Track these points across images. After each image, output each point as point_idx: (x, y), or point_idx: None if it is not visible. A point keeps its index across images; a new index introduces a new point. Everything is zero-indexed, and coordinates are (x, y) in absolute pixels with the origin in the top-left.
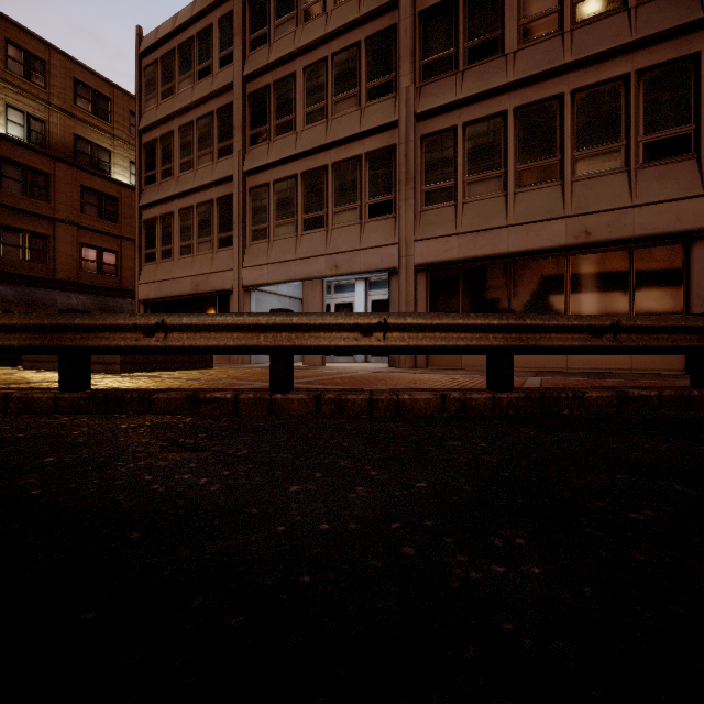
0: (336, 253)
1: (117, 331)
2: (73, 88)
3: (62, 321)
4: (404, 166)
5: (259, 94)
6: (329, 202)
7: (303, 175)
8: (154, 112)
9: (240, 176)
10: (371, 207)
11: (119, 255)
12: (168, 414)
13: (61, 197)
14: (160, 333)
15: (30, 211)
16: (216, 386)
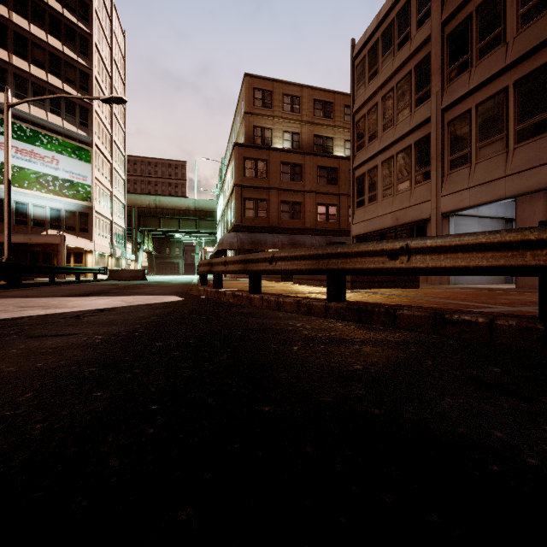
0: None
1: (366, 256)
2: (313, 106)
3: (329, 251)
4: None
5: (458, 29)
6: None
7: (515, 84)
8: (363, 95)
9: (437, 115)
10: None
11: (338, 207)
12: (412, 329)
13: (307, 177)
14: (402, 256)
15: (293, 190)
16: (449, 306)
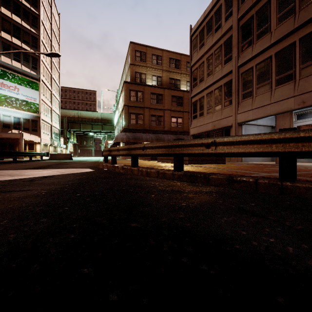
0: (302, 94)
1: (194, 146)
2: (169, 61)
3: (174, 143)
4: None
5: (246, 23)
6: (296, 64)
7: (275, 54)
8: (196, 57)
9: (235, 69)
10: None
11: (183, 119)
12: (217, 185)
13: (165, 101)
14: (212, 147)
15: (157, 108)
16: (237, 173)
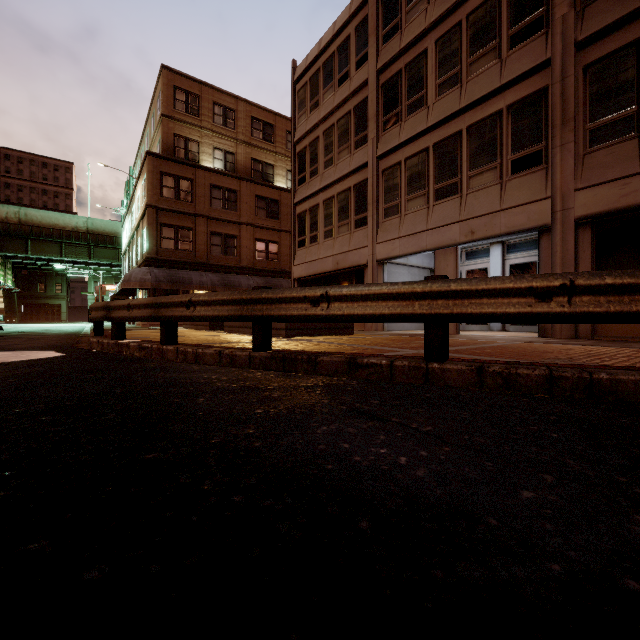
0: (471, 218)
1: (291, 302)
2: (250, 124)
3: (254, 296)
4: (559, 108)
5: (390, 81)
6: (463, 168)
7: (434, 146)
8: (304, 125)
9: (373, 161)
10: (514, 163)
11: (279, 245)
12: (331, 375)
13: (243, 206)
14: (323, 304)
15: (226, 220)
16: (367, 352)
